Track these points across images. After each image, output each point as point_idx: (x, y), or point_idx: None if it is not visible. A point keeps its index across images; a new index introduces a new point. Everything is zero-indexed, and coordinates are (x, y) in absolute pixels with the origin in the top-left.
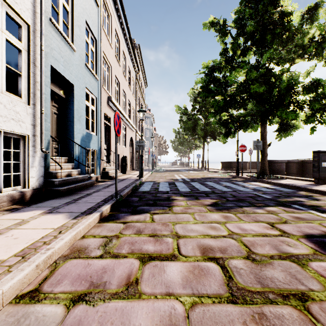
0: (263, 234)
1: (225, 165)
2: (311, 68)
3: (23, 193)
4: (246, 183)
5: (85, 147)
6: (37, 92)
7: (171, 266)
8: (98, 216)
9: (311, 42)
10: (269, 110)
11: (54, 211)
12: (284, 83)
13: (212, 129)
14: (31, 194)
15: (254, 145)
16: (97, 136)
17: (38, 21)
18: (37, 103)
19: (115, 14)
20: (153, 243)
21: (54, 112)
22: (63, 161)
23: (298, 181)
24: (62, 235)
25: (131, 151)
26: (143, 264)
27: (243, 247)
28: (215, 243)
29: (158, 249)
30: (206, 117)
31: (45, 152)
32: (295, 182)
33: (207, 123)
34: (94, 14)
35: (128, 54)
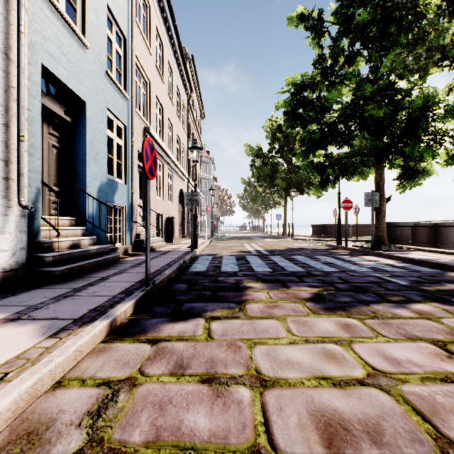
0: (440, 373)
1: (317, 230)
2: None
3: None
4: (356, 258)
5: (105, 202)
6: (14, 106)
7: None
8: (104, 327)
9: None
10: (389, 146)
11: (25, 316)
12: (419, 101)
13: (298, 177)
14: (0, 280)
15: (367, 199)
16: (126, 186)
17: None
18: (13, 124)
19: (156, 4)
20: (208, 404)
21: (52, 145)
22: (68, 223)
23: (435, 254)
24: None
25: (181, 209)
26: None
27: (418, 421)
28: (348, 404)
29: (220, 429)
30: (289, 161)
31: (26, 207)
32: (433, 256)
33: (291, 169)
34: None
35: (176, 67)
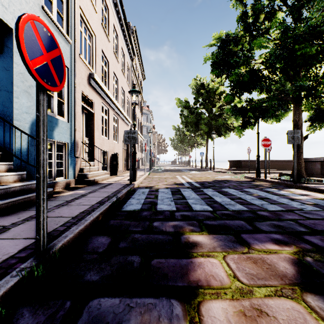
0: None
1: (233, 164)
2: None
3: None
4: (284, 191)
5: None
6: None
7: None
8: None
9: None
10: (311, 88)
11: None
12: None
13: (217, 123)
14: None
15: (290, 137)
16: (69, 123)
17: None
18: None
19: None
20: None
21: None
22: None
23: None
24: None
25: (126, 148)
26: None
27: None
28: None
29: None
30: (210, 111)
31: None
32: None
33: (212, 116)
34: None
35: (120, 32)
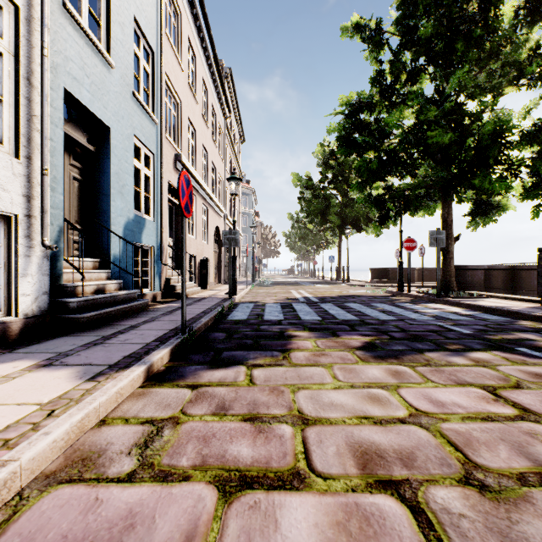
0: (483, 414)
1: (377, 274)
2: (532, 103)
3: (4, 325)
4: (418, 306)
5: (132, 241)
6: (36, 136)
7: (293, 508)
8: (142, 373)
9: (533, 55)
10: (457, 177)
11: (57, 362)
12: (489, 127)
13: (354, 212)
14: (22, 327)
15: (432, 238)
16: (155, 223)
17: (38, 2)
18: (35, 156)
19: (188, 12)
20: (251, 438)
21: (73, 177)
22: (91, 265)
23: (510, 301)
24: (52, 421)
25: (217, 249)
26: (226, 501)
27: (450, 450)
28: (386, 438)
29: (262, 456)
30: (344, 193)
31: (50, 247)
32: (507, 304)
33: (346, 202)
34: (150, 6)
35: (211, 83)
